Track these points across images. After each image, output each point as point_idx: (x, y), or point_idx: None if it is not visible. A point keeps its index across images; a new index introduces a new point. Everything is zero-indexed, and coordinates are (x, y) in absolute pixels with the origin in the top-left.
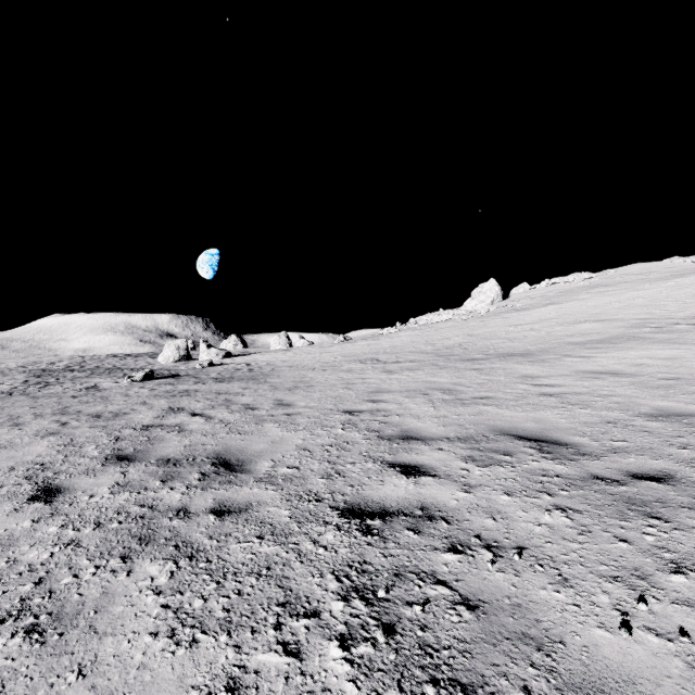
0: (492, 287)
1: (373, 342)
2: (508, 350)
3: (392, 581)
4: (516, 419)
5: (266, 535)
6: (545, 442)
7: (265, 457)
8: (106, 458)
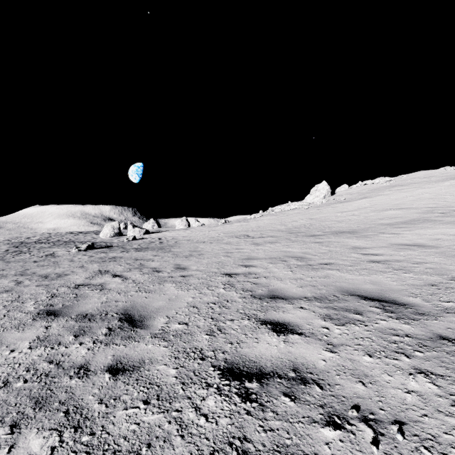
0: (324, 186)
1: (244, 224)
2: (339, 229)
3: None
4: (356, 281)
5: (152, 400)
6: (386, 302)
7: (162, 313)
8: (38, 313)
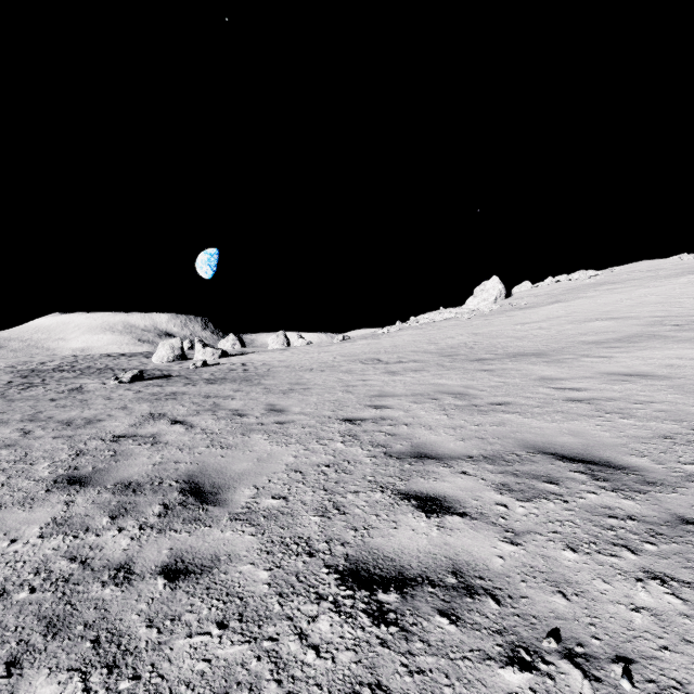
0: (495, 285)
1: (373, 341)
2: (518, 349)
3: None
4: (548, 431)
5: (231, 621)
6: (595, 464)
7: (247, 482)
8: (55, 481)
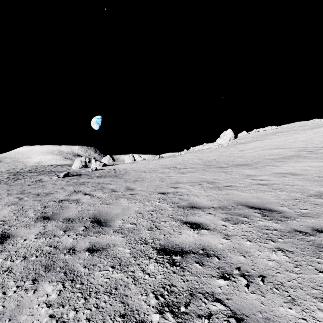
0: (229, 132)
1: (173, 159)
2: (239, 162)
3: (188, 299)
4: (247, 197)
5: (116, 266)
6: (265, 210)
7: (119, 218)
8: (37, 218)
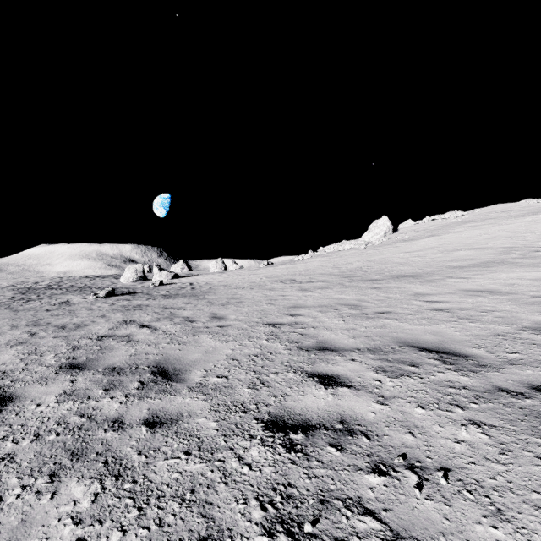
0: (385, 222)
1: (290, 266)
2: (400, 272)
3: (318, 510)
4: (416, 332)
5: (193, 451)
6: (446, 354)
7: (198, 366)
8: (61, 367)
